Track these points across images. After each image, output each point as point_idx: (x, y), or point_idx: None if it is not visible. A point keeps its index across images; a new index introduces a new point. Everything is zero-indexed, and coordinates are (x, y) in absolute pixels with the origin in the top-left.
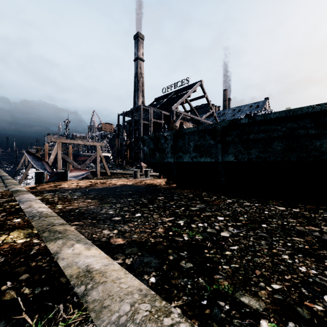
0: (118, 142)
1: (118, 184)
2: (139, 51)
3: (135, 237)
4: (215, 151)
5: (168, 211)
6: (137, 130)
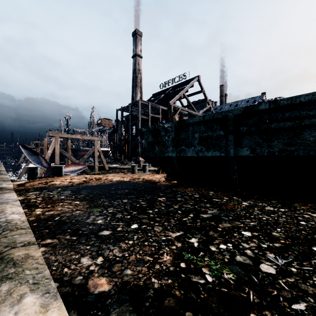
0: (116, 137)
1: (114, 180)
2: (137, 48)
3: (128, 274)
4: (226, 144)
5: (173, 220)
6: (135, 125)
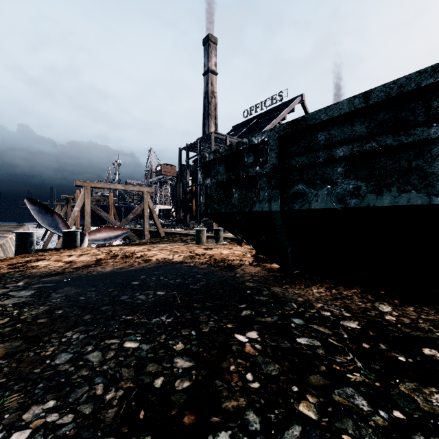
0: (179, 188)
1: (153, 259)
2: (211, 60)
3: None
4: None
5: None
6: None
